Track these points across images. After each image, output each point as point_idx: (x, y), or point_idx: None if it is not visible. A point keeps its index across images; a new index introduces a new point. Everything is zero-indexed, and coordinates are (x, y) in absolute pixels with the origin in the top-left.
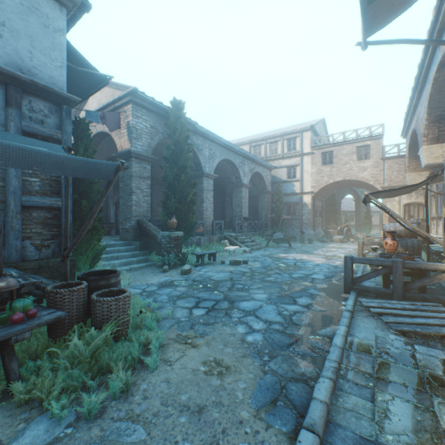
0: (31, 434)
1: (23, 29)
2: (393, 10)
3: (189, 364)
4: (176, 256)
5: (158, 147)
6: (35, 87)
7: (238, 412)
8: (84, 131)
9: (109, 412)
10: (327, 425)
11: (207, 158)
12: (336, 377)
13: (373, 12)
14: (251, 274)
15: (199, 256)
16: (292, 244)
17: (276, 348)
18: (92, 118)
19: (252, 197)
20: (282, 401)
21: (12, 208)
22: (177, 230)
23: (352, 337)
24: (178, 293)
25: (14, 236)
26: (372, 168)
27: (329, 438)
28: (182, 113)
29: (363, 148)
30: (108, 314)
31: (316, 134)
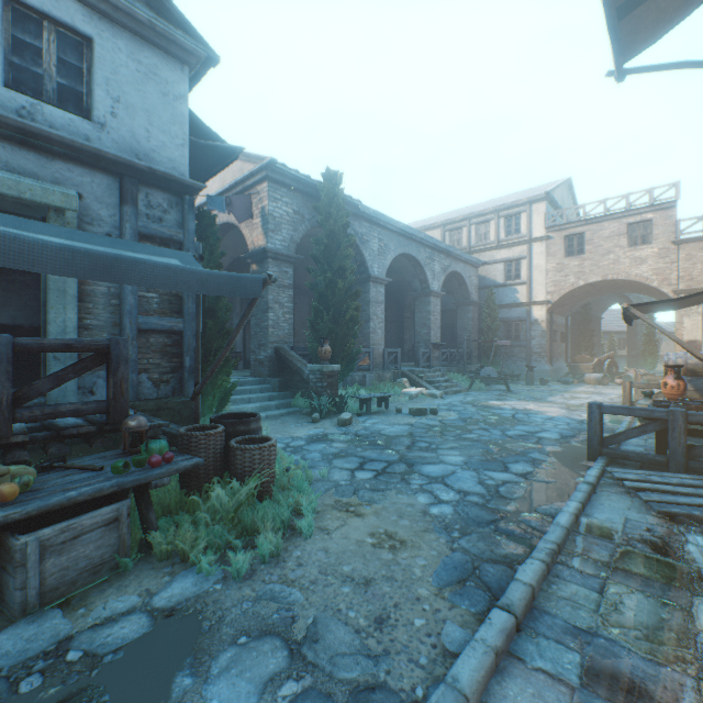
0: (179, 586)
1: (139, 103)
2: (664, 20)
3: (352, 534)
4: (331, 400)
5: (304, 241)
6: (153, 175)
7: (414, 589)
8: (209, 228)
9: (259, 575)
10: (530, 611)
11: (375, 253)
12: (553, 561)
13: (630, 28)
14: (441, 428)
15: (364, 401)
16: (512, 386)
17: (471, 524)
18: (216, 206)
19: (447, 312)
20: (473, 582)
21: (127, 333)
22: (331, 362)
23: (587, 518)
24: (334, 450)
25: (130, 368)
26: (655, 259)
27: (530, 623)
28: (338, 190)
29: (639, 225)
30: (250, 466)
31: (555, 206)
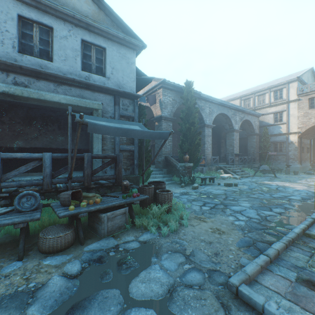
0: (145, 236)
1: (120, 68)
2: None
3: (203, 227)
4: (189, 178)
5: (175, 110)
6: (124, 94)
7: (228, 246)
8: (142, 110)
9: (171, 236)
10: (276, 258)
11: (207, 114)
12: (289, 244)
13: None
14: (239, 192)
15: (203, 179)
16: (277, 174)
17: (252, 229)
18: (142, 100)
19: (242, 138)
20: (253, 247)
21: (116, 151)
22: (188, 162)
23: (309, 231)
24: (192, 198)
25: None
26: None
27: (276, 262)
28: (191, 89)
29: None
30: (164, 200)
31: (303, 83)
